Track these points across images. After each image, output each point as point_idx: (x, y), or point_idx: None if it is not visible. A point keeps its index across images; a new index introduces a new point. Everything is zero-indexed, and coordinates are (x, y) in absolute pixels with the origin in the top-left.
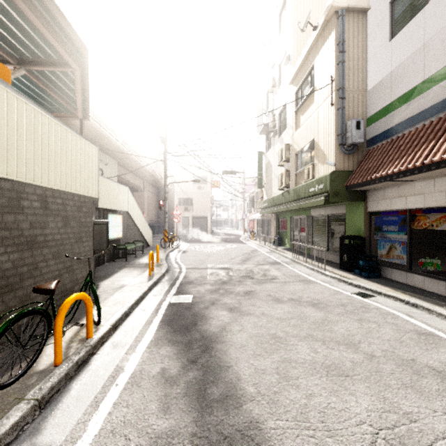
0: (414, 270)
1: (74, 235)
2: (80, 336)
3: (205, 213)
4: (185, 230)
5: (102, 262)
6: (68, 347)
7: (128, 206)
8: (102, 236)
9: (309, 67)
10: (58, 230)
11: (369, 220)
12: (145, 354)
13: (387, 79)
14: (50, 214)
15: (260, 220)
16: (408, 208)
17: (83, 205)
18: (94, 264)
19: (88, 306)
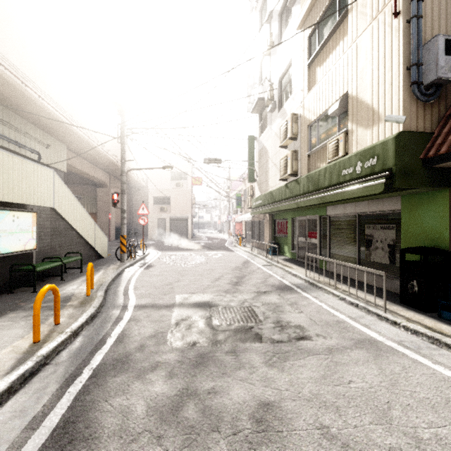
0: None
1: None
2: None
3: (185, 214)
4: (161, 233)
5: None
6: None
7: (54, 199)
8: None
9: None
10: None
11: None
12: None
13: None
14: None
15: (250, 222)
16: None
17: None
18: None
19: None
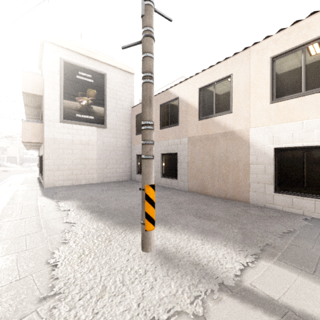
0: None
1: None
2: None
3: (16, 155)
4: (2, 163)
5: None
6: None
7: None
8: None
9: None
10: None
11: None
12: None
13: None
14: None
15: None
16: None
17: None
18: None
19: None
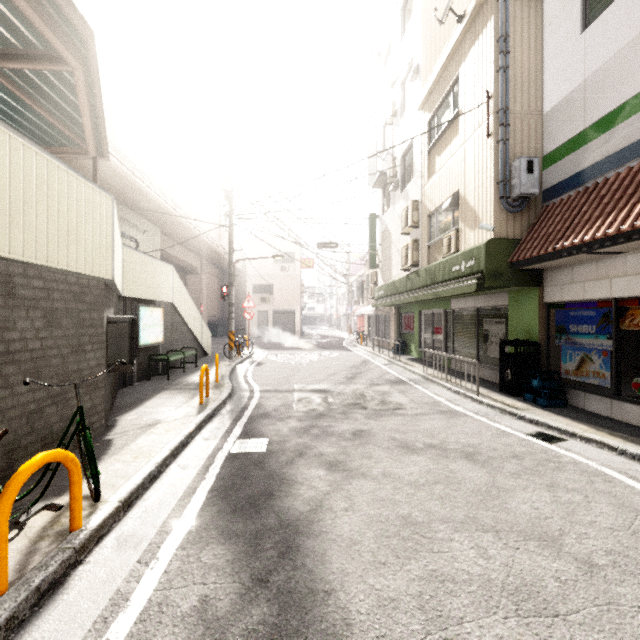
0: (624, 395)
1: (67, 342)
2: (60, 526)
3: (292, 306)
4: (262, 330)
5: (129, 381)
6: (32, 550)
7: (173, 295)
8: (121, 342)
9: (451, 80)
10: (36, 333)
11: (547, 316)
12: (175, 562)
13: (578, 93)
14: (19, 306)
15: (373, 316)
16: (613, 296)
17: (87, 290)
18: (113, 386)
19: (73, 473)
